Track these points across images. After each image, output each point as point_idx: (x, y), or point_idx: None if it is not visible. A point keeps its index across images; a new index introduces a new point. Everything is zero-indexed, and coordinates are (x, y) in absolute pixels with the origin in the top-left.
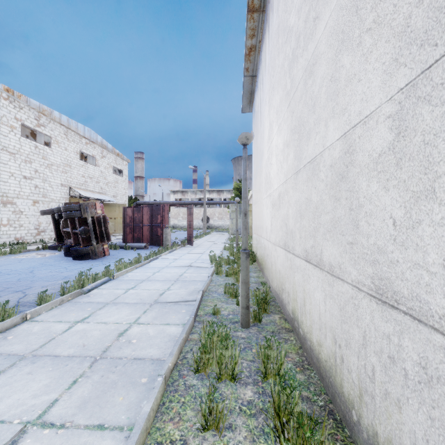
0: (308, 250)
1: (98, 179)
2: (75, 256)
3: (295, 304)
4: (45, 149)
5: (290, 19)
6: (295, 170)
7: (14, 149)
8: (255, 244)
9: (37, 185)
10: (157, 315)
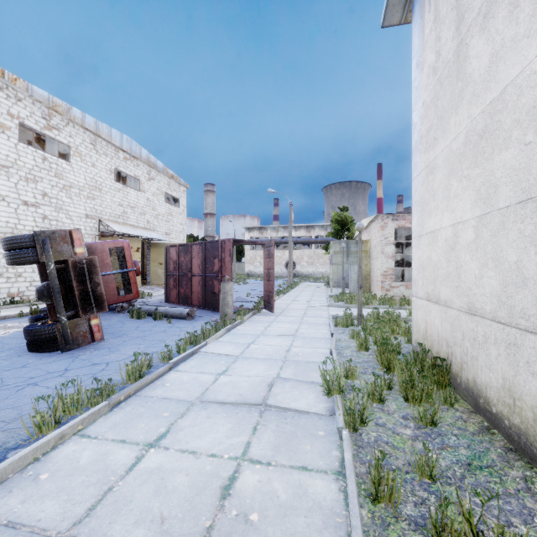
0: None
1: (143, 209)
2: (29, 343)
3: None
4: (60, 163)
5: None
6: None
7: (7, 161)
8: (440, 332)
9: (47, 216)
10: None
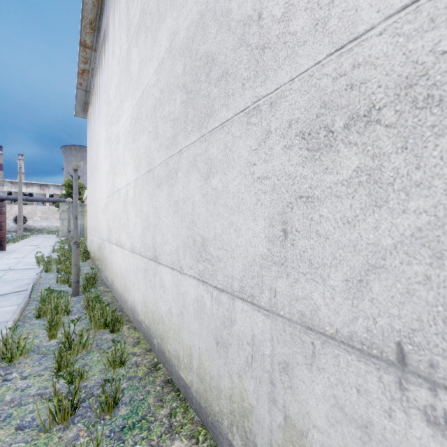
0: (117, 239)
1: None
2: None
3: (112, 274)
4: None
5: (110, 93)
6: (113, 191)
7: None
8: (89, 243)
9: None
10: None
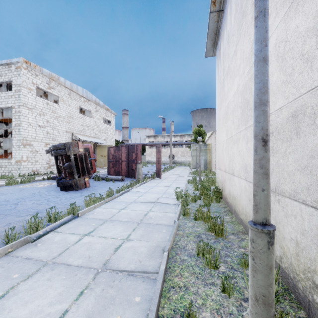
0: None
1: (93, 127)
2: (61, 187)
3: None
4: (54, 105)
5: None
6: None
7: (32, 105)
8: (221, 180)
9: (48, 132)
10: (94, 308)
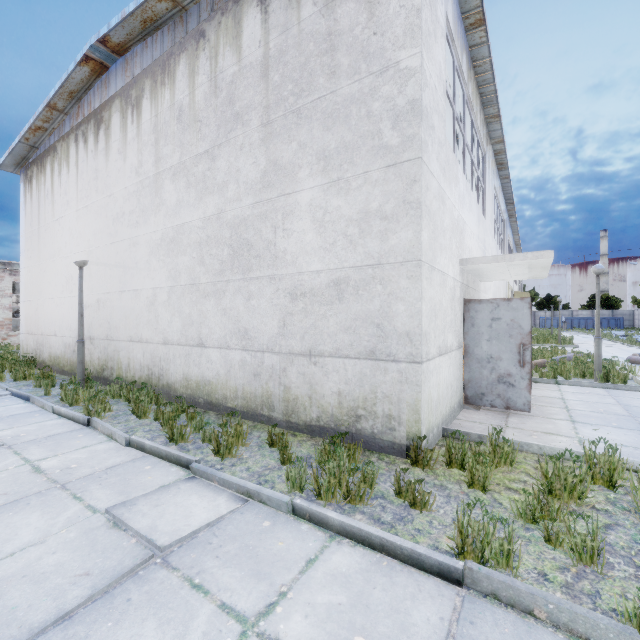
0: (132, 336)
1: None
2: None
3: (120, 371)
4: None
5: (114, 189)
6: (121, 290)
7: None
8: (33, 347)
9: None
10: None
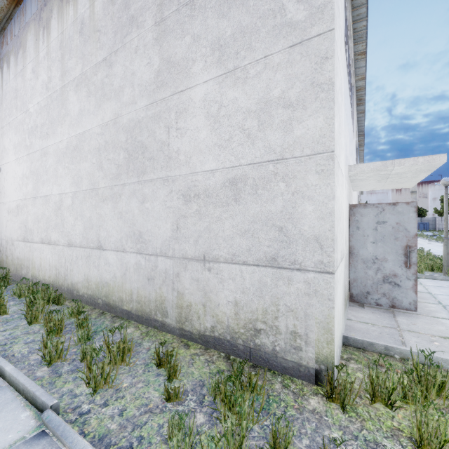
0: (43, 238)
1: None
2: None
3: (34, 270)
4: None
5: (29, 105)
6: (34, 196)
7: None
8: None
9: None
10: None
